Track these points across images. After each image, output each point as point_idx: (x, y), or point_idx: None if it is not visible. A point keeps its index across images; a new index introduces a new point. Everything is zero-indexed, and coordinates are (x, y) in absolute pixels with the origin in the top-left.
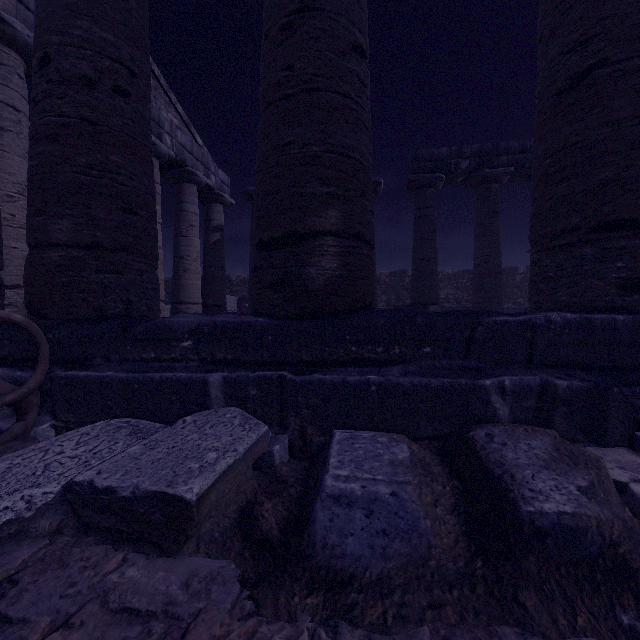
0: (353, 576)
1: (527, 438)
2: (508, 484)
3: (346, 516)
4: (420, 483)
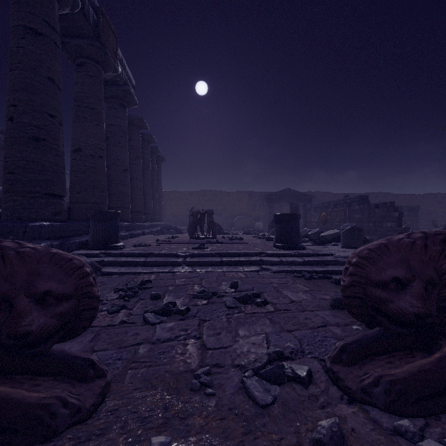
0: None
1: None
2: None
3: None
4: None
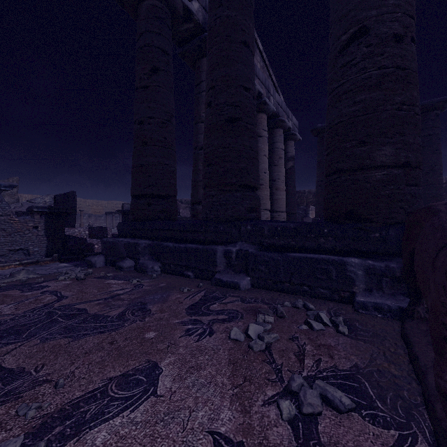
0: None
1: None
2: None
3: None
4: None
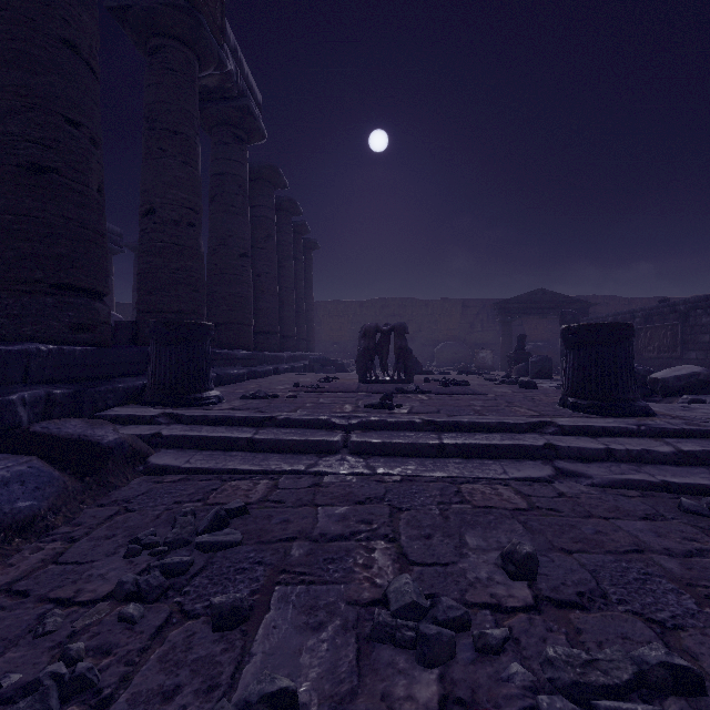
0: (36, 515)
1: (67, 423)
2: (87, 439)
3: (8, 492)
4: (38, 458)
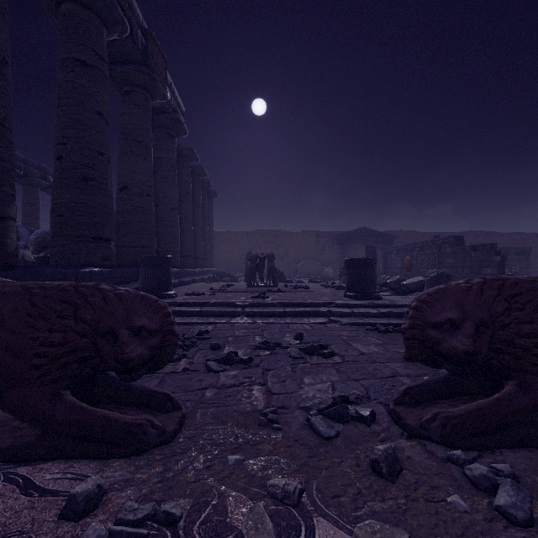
0: None
1: None
2: None
3: None
4: None
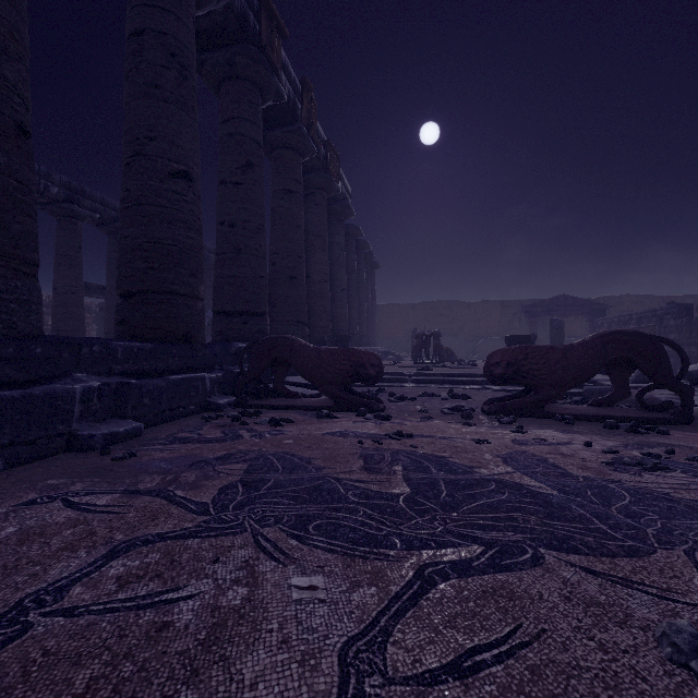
0: None
1: None
2: None
3: None
4: None
